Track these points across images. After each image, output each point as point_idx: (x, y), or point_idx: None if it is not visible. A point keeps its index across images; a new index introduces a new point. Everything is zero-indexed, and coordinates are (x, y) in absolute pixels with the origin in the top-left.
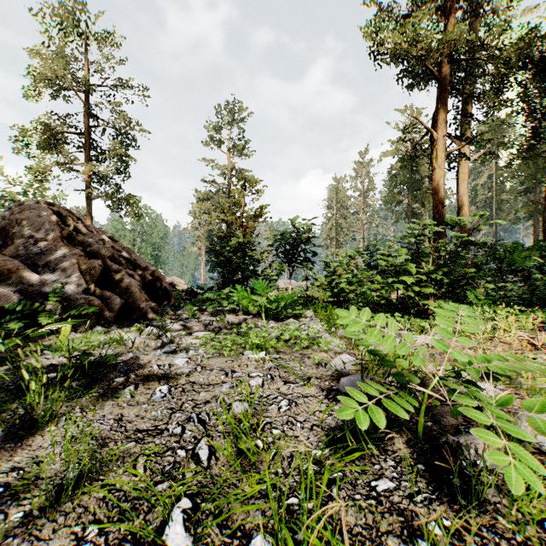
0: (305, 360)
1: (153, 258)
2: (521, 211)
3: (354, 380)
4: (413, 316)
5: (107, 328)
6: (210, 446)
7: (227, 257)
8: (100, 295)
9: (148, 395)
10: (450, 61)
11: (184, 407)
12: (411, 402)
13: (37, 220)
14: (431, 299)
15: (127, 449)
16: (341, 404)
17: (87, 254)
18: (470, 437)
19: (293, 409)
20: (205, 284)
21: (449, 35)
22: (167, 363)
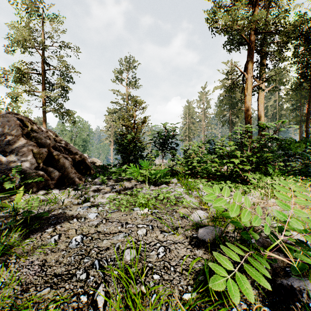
0: (174, 213)
1: (82, 147)
2: (293, 120)
3: (208, 230)
4: (237, 182)
5: (49, 191)
6: (106, 292)
7: (125, 146)
8: (46, 170)
9: (67, 243)
10: (254, 33)
11: (91, 253)
12: (261, 261)
13: (7, 124)
14: (248, 172)
15: (42, 294)
16: (200, 249)
17: (38, 145)
18: (301, 283)
19: (168, 254)
20: (112, 163)
21: (255, 17)
22: (83, 216)
